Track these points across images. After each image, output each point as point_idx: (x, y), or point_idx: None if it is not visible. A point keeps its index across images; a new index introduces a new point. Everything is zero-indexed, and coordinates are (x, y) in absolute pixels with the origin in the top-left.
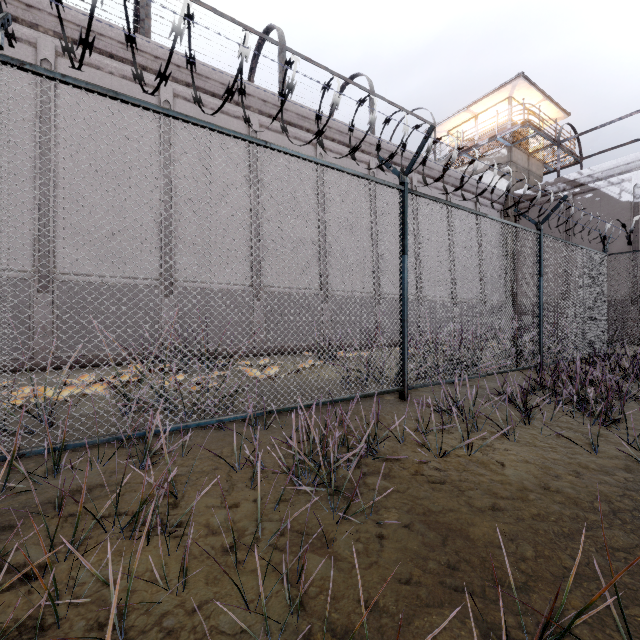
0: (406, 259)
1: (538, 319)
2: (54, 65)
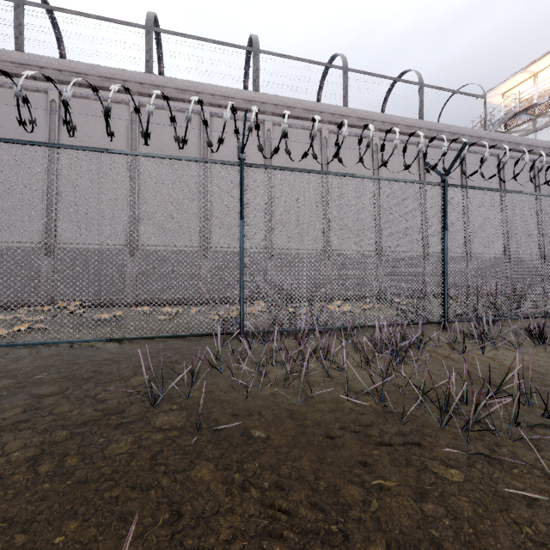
0: (446, 233)
1: None
2: (209, 123)
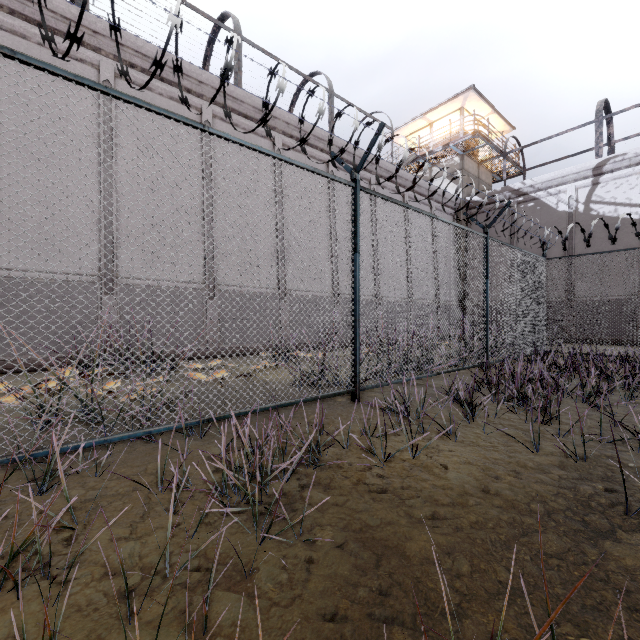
0: (358, 258)
1: (485, 319)
2: None
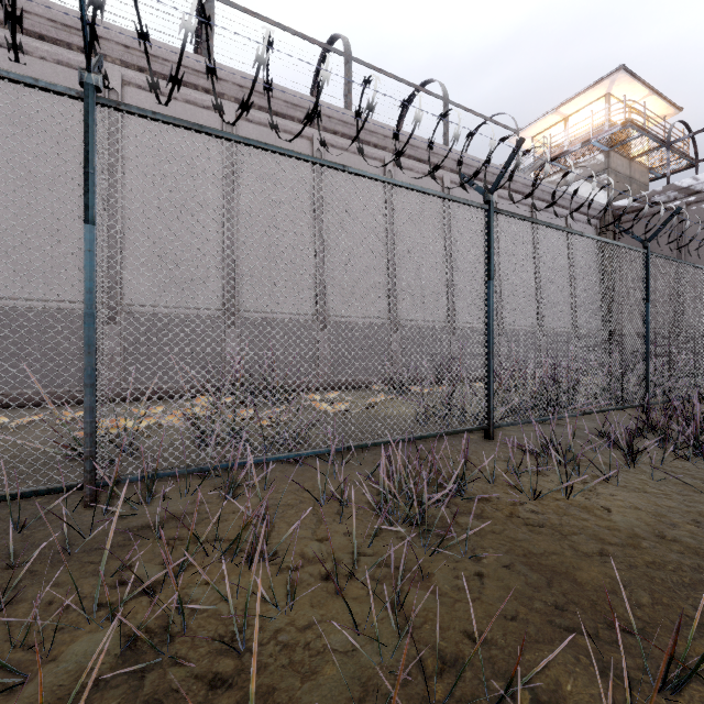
0: (491, 285)
1: (644, 351)
2: (121, 94)
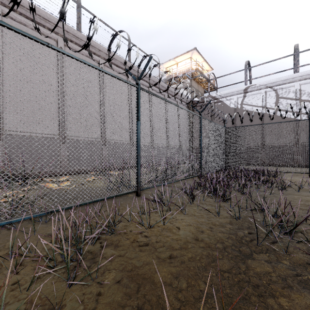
0: (139, 123)
1: (200, 154)
2: None
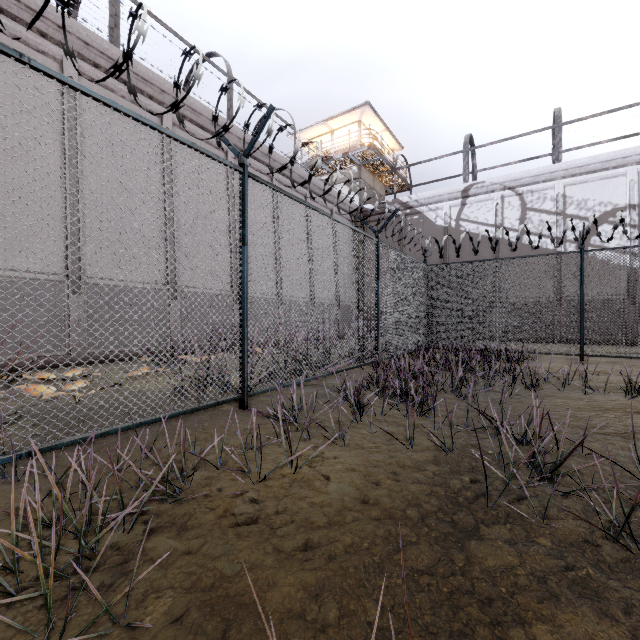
0: (246, 250)
1: (377, 319)
2: None
